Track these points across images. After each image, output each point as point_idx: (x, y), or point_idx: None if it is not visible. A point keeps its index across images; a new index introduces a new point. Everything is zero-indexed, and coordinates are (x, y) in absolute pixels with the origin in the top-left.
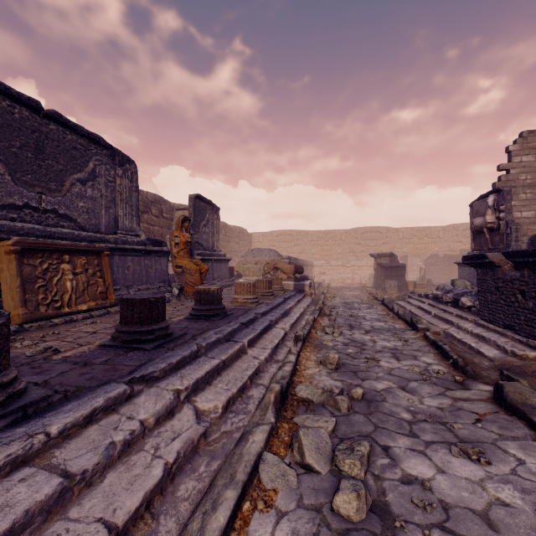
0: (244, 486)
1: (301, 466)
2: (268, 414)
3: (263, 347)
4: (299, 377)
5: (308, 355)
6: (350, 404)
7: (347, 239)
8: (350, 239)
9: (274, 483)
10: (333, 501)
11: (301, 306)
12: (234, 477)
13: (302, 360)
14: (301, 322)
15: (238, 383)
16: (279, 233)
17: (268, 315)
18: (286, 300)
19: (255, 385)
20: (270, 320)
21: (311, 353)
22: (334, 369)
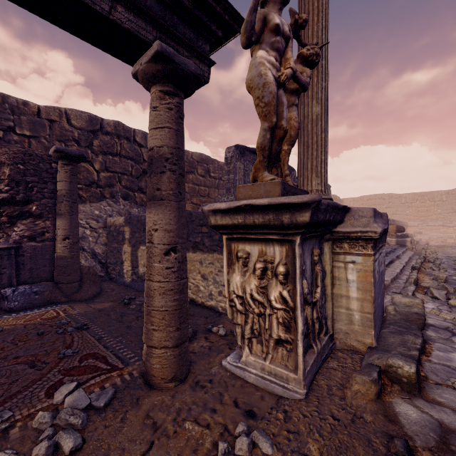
0: (412, 293)
1: (432, 297)
2: (411, 285)
3: (394, 269)
4: (420, 282)
5: (423, 276)
6: (455, 290)
7: (448, 199)
8: (453, 200)
9: (422, 298)
10: (448, 301)
11: (407, 255)
12: (408, 291)
13: (420, 277)
14: (411, 263)
15: (392, 276)
16: (369, 197)
17: (387, 256)
18: (394, 250)
19: (399, 279)
20: (391, 258)
21: (425, 276)
22: (443, 282)
